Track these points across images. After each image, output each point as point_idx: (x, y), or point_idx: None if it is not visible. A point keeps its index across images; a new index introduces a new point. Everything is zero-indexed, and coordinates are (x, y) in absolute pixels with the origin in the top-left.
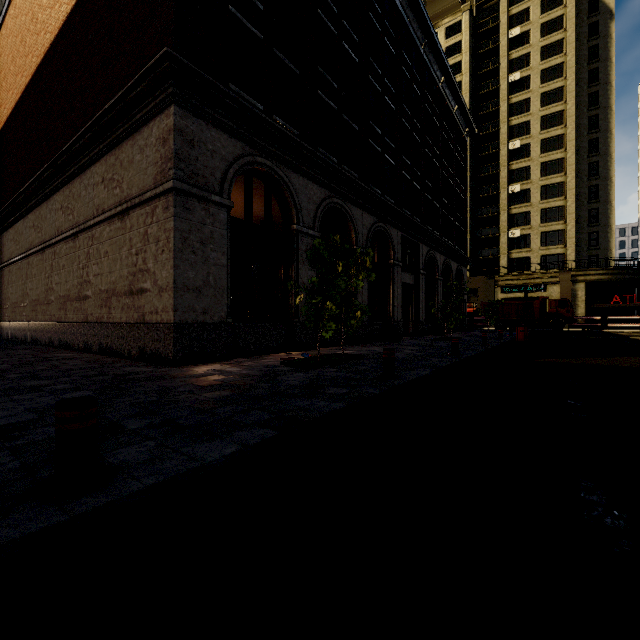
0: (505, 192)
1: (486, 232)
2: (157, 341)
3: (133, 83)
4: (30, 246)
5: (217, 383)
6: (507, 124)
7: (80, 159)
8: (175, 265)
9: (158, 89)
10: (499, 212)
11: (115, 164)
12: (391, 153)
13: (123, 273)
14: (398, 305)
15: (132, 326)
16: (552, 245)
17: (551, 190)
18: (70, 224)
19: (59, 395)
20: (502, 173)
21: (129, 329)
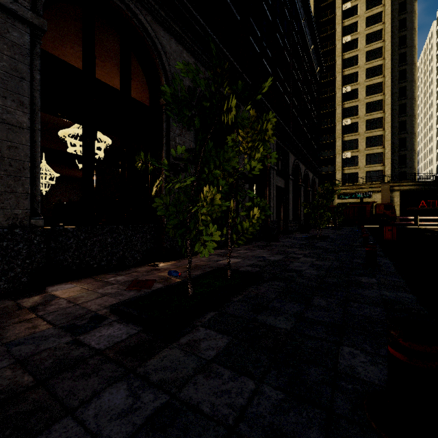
0: (340, 124)
1: (325, 154)
2: None
3: None
4: None
5: None
6: (341, 74)
7: None
8: None
9: None
10: (335, 139)
11: None
12: (268, 61)
13: None
14: (273, 206)
15: None
16: (374, 164)
17: (373, 123)
18: None
19: None
20: (337, 110)
21: None
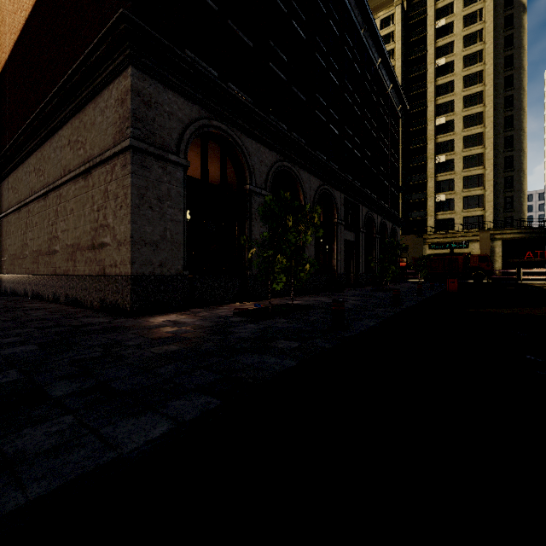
0: (432, 162)
1: (415, 197)
2: (116, 293)
3: (93, 47)
4: (9, 206)
5: (168, 335)
6: (434, 103)
7: (49, 124)
8: (132, 220)
9: (116, 52)
10: (427, 179)
11: (79, 127)
12: (335, 123)
13: (86, 229)
14: (341, 259)
15: (94, 278)
16: (473, 208)
17: (472, 160)
18: (41, 184)
19: (0, 350)
20: (429, 145)
21: (91, 281)
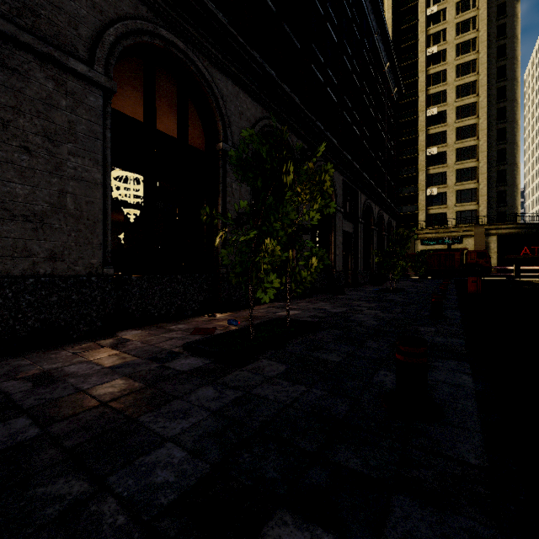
0: (424, 154)
1: (406, 190)
2: None
3: None
4: None
5: None
6: (425, 93)
7: None
8: None
9: None
10: (418, 172)
11: None
12: (333, 88)
13: None
14: (339, 254)
15: None
16: (466, 202)
17: (465, 152)
18: None
19: None
20: (421, 137)
21: None
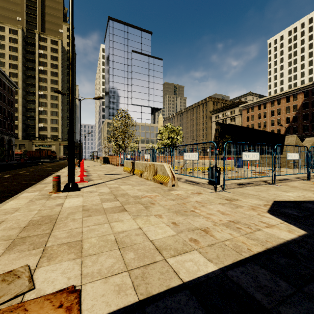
0: (37, 109)
1: (30, 122)
2: None
3: None
4: None
5: None
6: (38, 84)
7: None
8: None
9: None
10: (35, 116)
11: None
12: None
13: None
14: None
15: None
16: (54, 132)
17: (54, 113)
18: None
19: None
20: (36, 101)
21: None
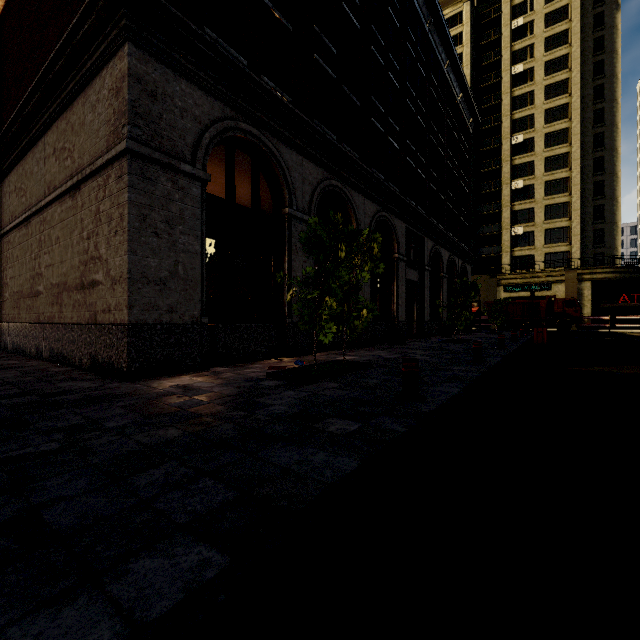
0: (508, 188)
1: (488, 229)
2: (109, 347)
3: (79, 18)
4: None
5: (170, 411)
6: (510, 118)
7: (31, 128)
8: (130, 249)
9: (109, 24)
10: (501, 209)
11: (66, 129)
12: (395, 136)
13: (74, 262)
14: (402, 304)
15: (83, 328)
16: (556, 243)
17: (555, 186)
18: (23, 207)
19: None
20: (505, 168)
21: (80, 331)
